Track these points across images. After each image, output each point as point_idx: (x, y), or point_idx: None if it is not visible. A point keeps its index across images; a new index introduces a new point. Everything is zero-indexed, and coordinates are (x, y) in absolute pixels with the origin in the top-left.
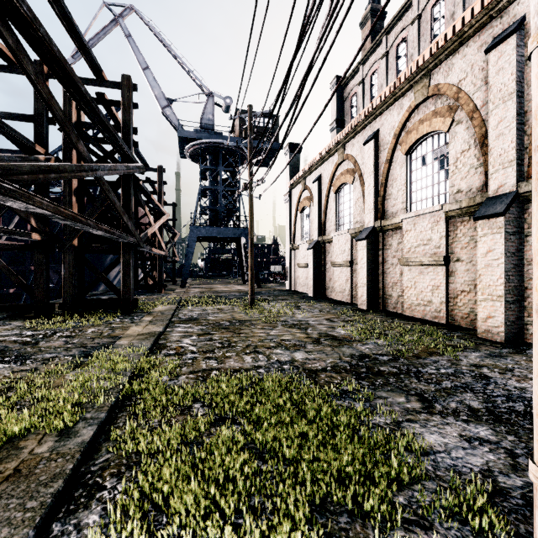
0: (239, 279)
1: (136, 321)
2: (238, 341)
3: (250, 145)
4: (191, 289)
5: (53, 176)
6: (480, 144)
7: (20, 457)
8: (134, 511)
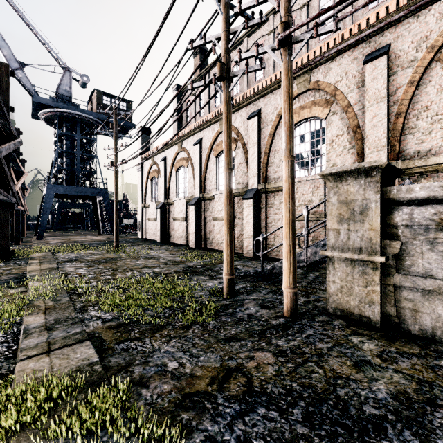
0: (91, 231)
1: (23, 264)
2: (118, 267)
3: (116, 135)
4: (48, 240)
5: None
6: (246, 162)
7: (43, 306)
8: (107, 309)
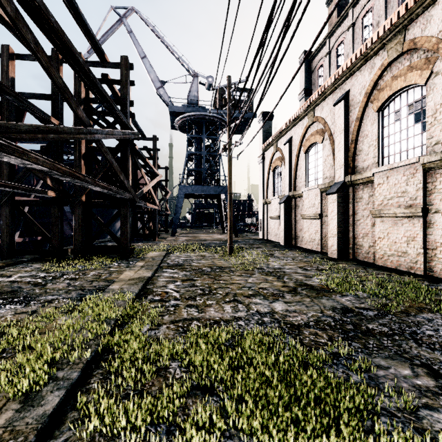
0: (219, 229)
1: (131, 266)
2: (218, 288)
3: (229, 111)
4: (179, 238)
5: (52, 137)
6: None
7: None
8: None
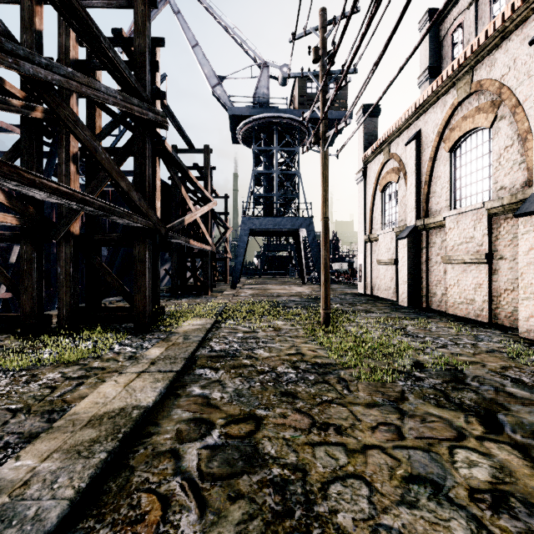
0: (296, 278)
1: (139, 354)
2: (331, 484)
3: (324, 72)
4: (242, 291)
5: None
6: None
7: None
8: None
